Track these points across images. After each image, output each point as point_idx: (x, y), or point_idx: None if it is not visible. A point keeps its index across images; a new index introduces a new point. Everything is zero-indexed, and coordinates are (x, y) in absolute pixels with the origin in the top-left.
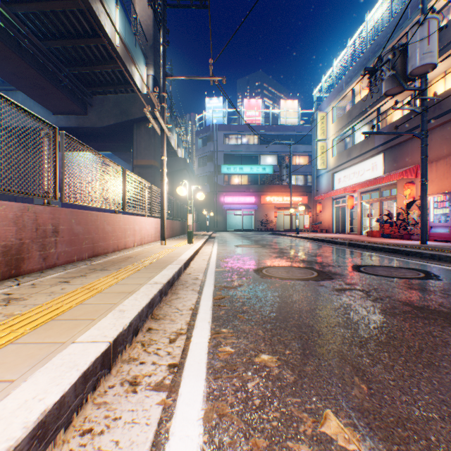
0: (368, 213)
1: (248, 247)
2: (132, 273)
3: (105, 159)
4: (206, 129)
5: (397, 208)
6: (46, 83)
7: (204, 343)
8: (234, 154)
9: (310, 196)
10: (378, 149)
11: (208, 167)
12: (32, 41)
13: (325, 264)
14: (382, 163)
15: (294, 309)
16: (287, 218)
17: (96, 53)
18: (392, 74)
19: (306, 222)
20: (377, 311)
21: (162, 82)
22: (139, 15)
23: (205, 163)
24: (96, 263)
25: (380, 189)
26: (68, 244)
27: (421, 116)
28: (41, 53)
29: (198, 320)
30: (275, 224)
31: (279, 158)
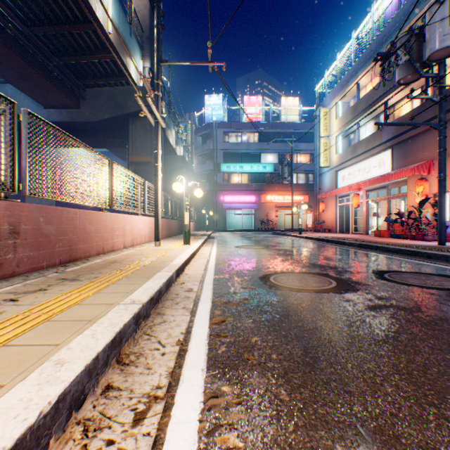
0: (373, 212)
1: (250, 248)
2: (107, 285)
3: (86, 148)
4: (205, 126)
5: (406, 206)
6: (34, 73)
7: (191, 424)
8: (234, 152)
9: (311, 195)
10: (385, 145)
11: (207, 165)
12: (18, 27)
13: (341, 269)
14: (391, 160)
15: (324, 343)
16: (288, 218)
17: (88, 41)
18: (408, 59)
19: (308, 221)
20: (442, 346)
21: (156, 67)
22: (134, 5)
23: (204, 162)
24: (70, 271)
25: (388, 186)
26: (33, 248)
27: (439, 106)
28: (28, 40)
29: (186, 367)
30: (276, 223)
31: (280, 156)
